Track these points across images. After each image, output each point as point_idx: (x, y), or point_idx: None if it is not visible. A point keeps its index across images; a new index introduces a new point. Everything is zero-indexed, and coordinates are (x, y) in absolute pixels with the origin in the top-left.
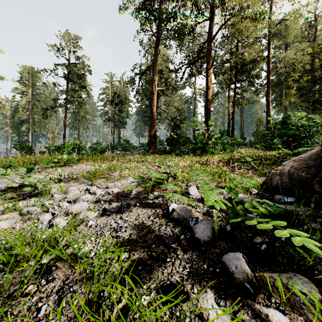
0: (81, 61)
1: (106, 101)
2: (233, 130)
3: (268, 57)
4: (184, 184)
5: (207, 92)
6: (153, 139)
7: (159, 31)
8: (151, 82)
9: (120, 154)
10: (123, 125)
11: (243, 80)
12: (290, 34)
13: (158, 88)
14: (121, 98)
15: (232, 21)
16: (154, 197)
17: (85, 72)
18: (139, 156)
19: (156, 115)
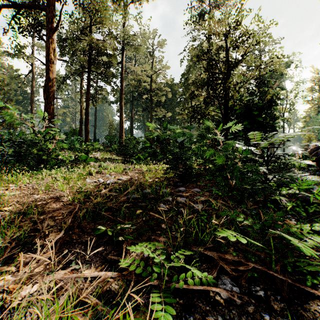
0: None
1: None
2: (88, 130)
3: (121, 63)
4: None
5: (48, 66)
6: None
7: None
8: None
9: None
10: None
11: (99, 73)
12: (140, 49)
13: None
14: None
15: None
16: None
17: None
18: None
19: None
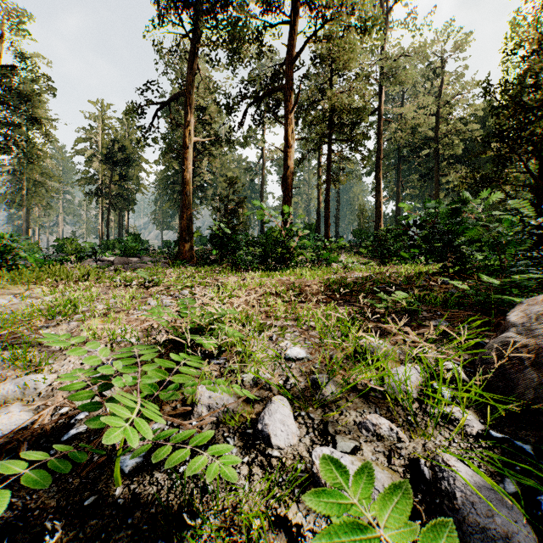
0: (27, 63)
1: (91, 155)
2: (329, 223)
3: (378, 110)
4: (249, 375)
5: (286, 153)
6: (187, 235)
7: (198, 29)
8: (182, 125)
9: (115, 262)
10: (128, 204)
11: (344, 140)
12: (411, 77)
13: (196, 139)
14: (124, 153)
15: (330, 32)
16: (143, 458)
17: (43, 91)
18: (146, 272)
19: (194, 191)
